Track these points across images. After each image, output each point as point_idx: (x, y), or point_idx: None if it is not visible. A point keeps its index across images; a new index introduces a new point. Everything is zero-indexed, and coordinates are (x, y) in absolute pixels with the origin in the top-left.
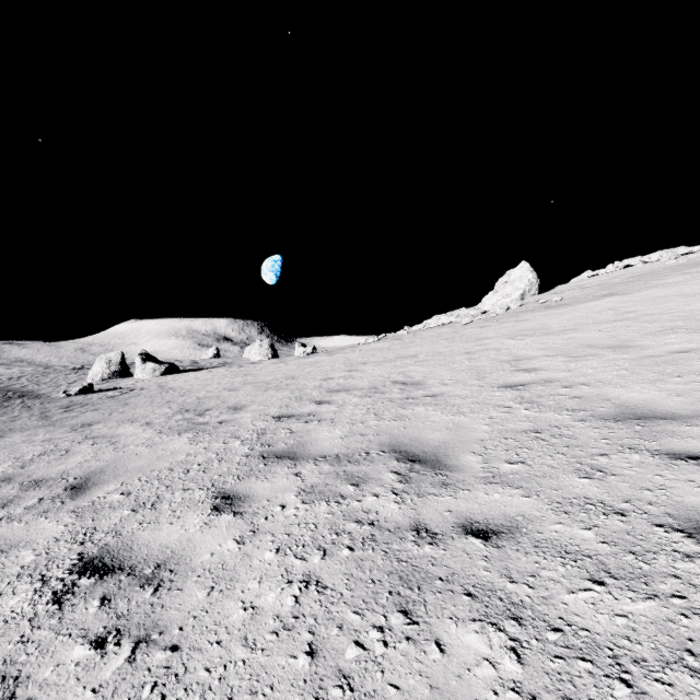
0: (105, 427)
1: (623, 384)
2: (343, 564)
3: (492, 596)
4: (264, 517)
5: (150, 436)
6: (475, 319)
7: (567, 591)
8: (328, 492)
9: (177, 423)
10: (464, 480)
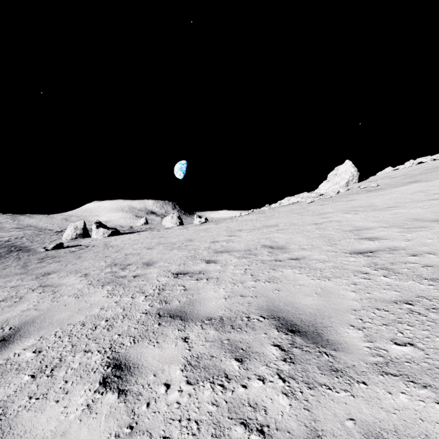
0: (57, 276)
1: None
2: None
3: None
4: (146, 403)
5: (82, 287)
6: (315, 200)
7: None
8: (213, 368)
9: (105, 276)
10: (354, 366)
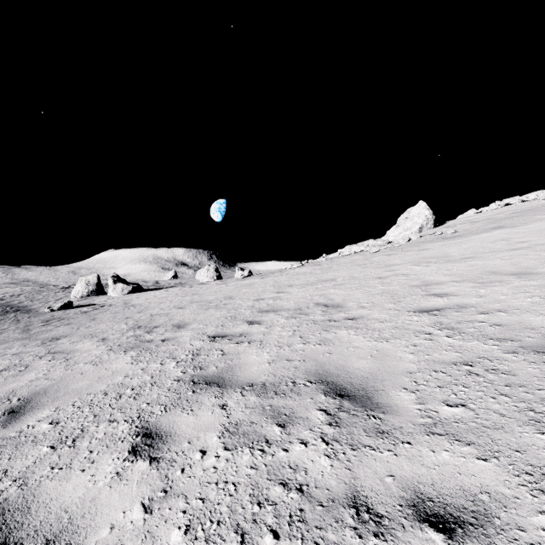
0: (68, 341)
1: (543, 312)
2: None
3: None
4: (180, 469)
5: (100, 353)
6: (382, 249)
7: None
8: (253, 434)
9: (127, 340)
10: (401, 427)
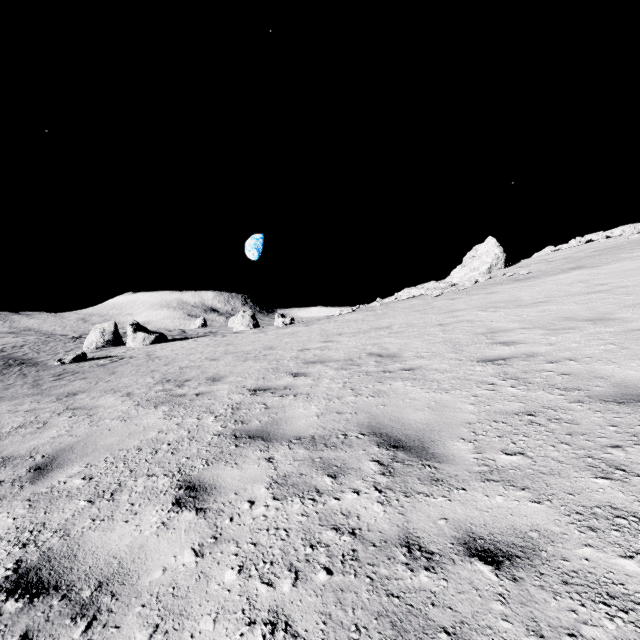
0: (88, 397)
1: (615, 360)
2: (319, 597)
3: None
4: (229, 518)
5: (127, 409)
6: (444, 292)
7: None
8: (302, 485)
9: (156, 395)
10: (456, 475)
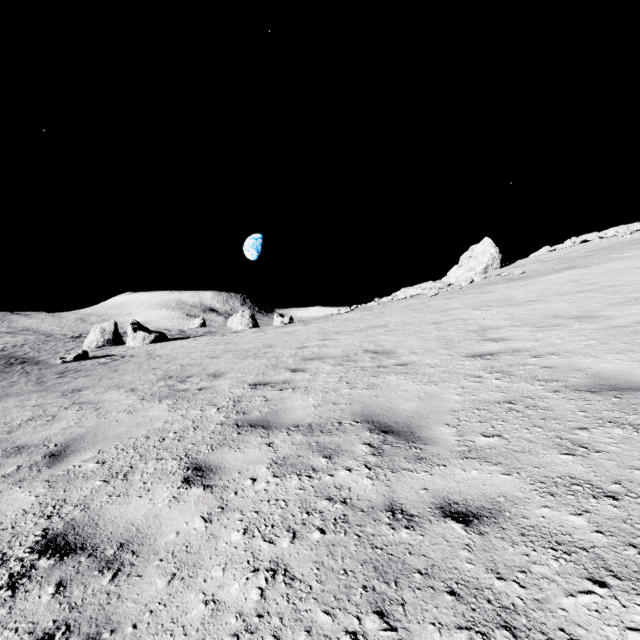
0: (93, 392)
1: (594, 354)
2: (314, 550)
3: (479, 596)
4: (233, 492)
5: (132, 403)
6: (441, 291)
7: (564, 593)
8: (300, 465)
9: (159, 390)
10: (439, 454)
